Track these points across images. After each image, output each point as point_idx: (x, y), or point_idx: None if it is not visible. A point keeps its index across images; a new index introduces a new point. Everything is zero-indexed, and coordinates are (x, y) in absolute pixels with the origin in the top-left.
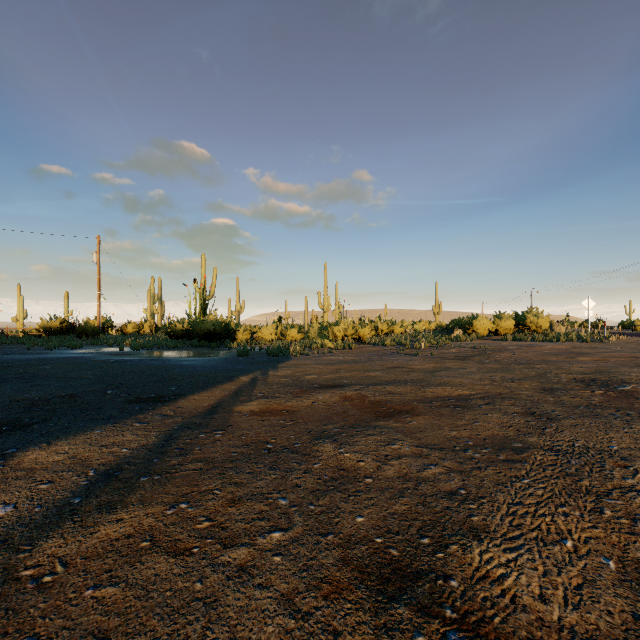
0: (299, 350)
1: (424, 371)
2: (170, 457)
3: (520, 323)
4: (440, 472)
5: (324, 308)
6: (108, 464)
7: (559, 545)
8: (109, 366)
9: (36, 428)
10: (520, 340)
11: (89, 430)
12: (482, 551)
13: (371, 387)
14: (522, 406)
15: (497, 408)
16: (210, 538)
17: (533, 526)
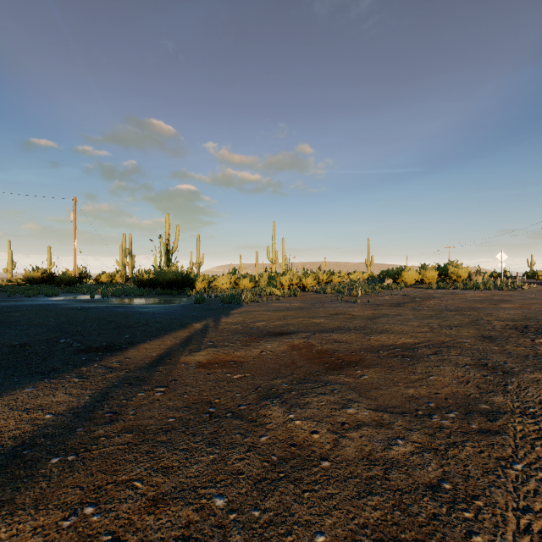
0: (250, 297)
1: (365, 318)
2: (97, 425)
3: (442, 273)
4: (411, 451)
5: (272, 261)
6: (21, 437)
7: None
8: (74, 313)
9: None
10: (443, 288)
11: (20, 388)
12: None
13: (317, 335)
14: (470, 356)
15: (446, 359)
16: None
17: None
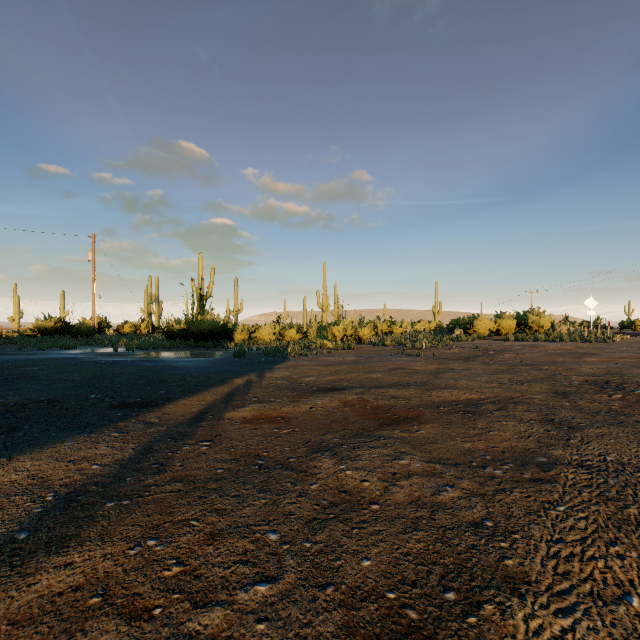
0: (297, 350)
1: (427, 373)
2: (146, 475)
3: (521, 323)
4: (459, 496)
5: (323, 308)
6: (72, 485)
7: (624, 605)
8: (99, 367)
9: (2, 439)
10: (522, 340)
11: (60, 441)
12: (527, 615)
13: (373, 390)
14: (538, 412)
15: (511, 414)
16: (178, 592)
17: (584, 574)
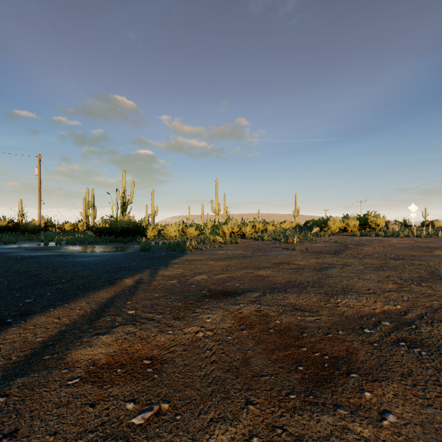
0: (194, 245)
1: (312, 269)
2: None
3: (363, 223)
4: None
5: (216, 212)
6: None
7: None
8: (3, 264)
9: None
10: (366, 235)
11: None
12: None
13: (269, 296)
14: None
15: None
16: None
17: None
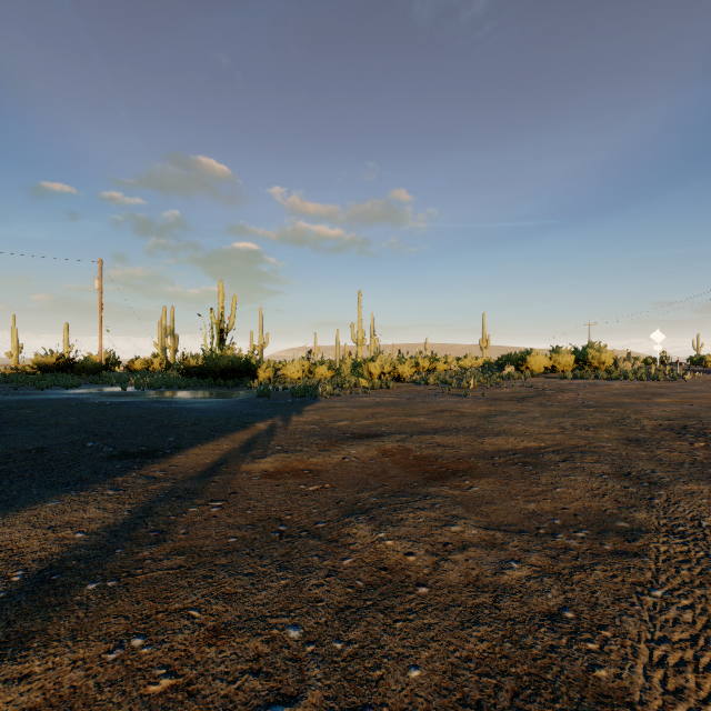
0: (329, 390)
1: (477, 416)
2: (141, 546)
3: (580, 359)
4: (527, 576)
5: (358, 342)
6: (48, 559)
7: None
8: (102, 410)
9: None
10: (581, 378)
11: (41, 502)
12: None
13: (415, 437)
14: (610, 464)
15: (579, 467)
16: None
17: (703, 692)
